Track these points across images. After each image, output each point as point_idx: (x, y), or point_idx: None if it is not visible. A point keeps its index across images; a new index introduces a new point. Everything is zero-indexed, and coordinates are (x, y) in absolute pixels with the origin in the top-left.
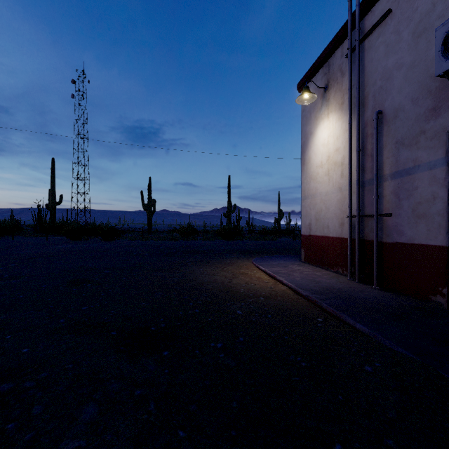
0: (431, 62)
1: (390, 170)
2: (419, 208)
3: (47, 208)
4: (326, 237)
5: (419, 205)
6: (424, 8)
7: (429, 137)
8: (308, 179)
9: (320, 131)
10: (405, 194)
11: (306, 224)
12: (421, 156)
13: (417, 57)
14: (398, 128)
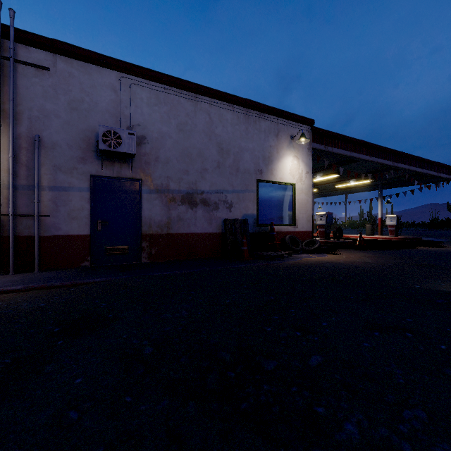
0: (81, 131)
1: (49, 184)
2: (74, 213)
3: None
4: None
5: (73, 211)
6: (77, 96)
7: (80, 173)
8: None
9: None
10: (63, 203)
11: None
12: (75, 182)
13: (72, 121)
14: (57, 157)
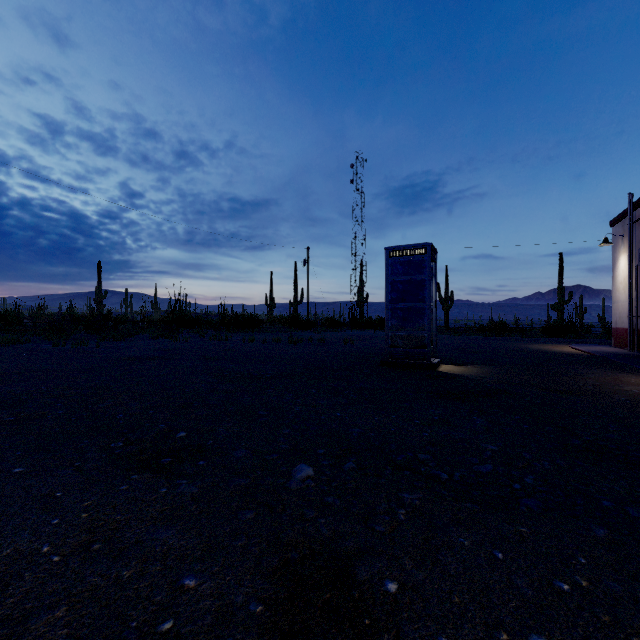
0: None
1: None
2: None
3: (358, 306)
4: (623, 329)
5: None
6: None
7: None
8: (615, 290)
9: (620, 261)
10: None
11: (614, 321)
12: None
13: None
14: None
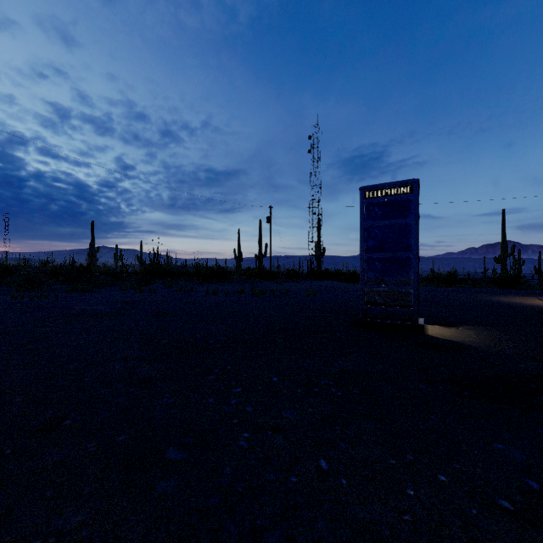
0: None
1: None
2: None
3: (315, 259)
4: None
5: None
6: None
7: None
8: None
9: None
10: None
11: None
12: None
13: None
14: None
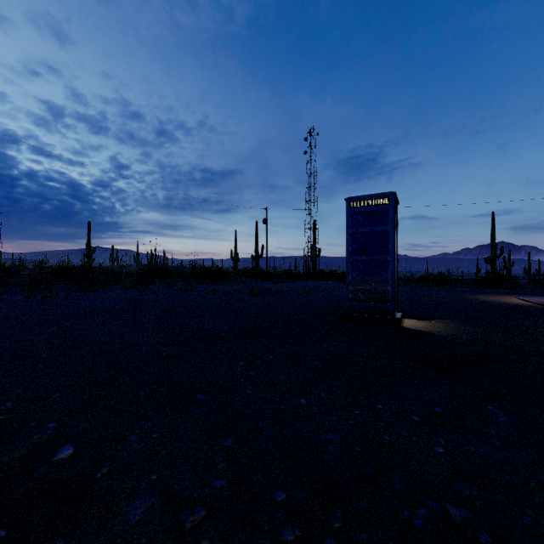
0: None
1: None
2: None
3: (311, 260)
4: None
5: None
6: None
7: None
8: None
9: None
10: None
11: None
12: None
13: None
14: None
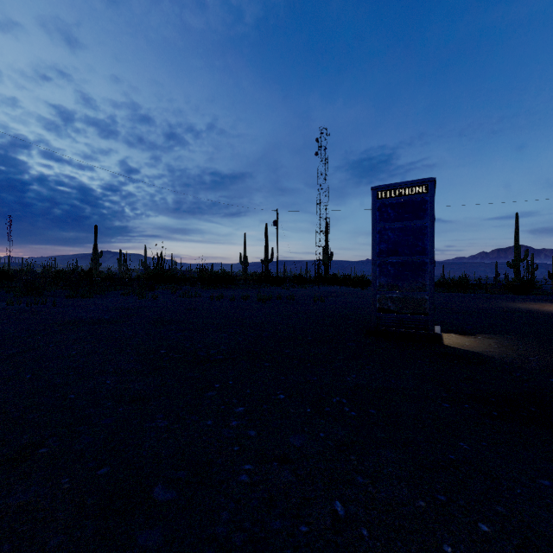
0: None
1: None
2: None
3: (323, 264)
4: None
5: None
6: None
7: None
8: None
9: None
10: None
11: None
12: None
13: None
14: None
